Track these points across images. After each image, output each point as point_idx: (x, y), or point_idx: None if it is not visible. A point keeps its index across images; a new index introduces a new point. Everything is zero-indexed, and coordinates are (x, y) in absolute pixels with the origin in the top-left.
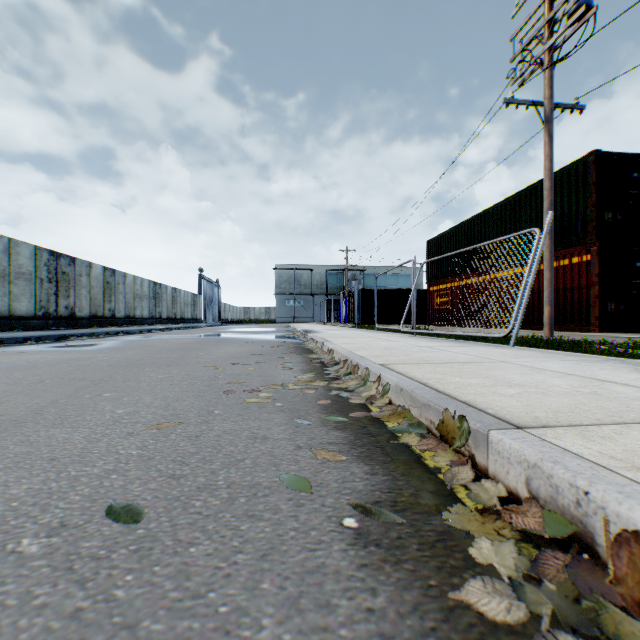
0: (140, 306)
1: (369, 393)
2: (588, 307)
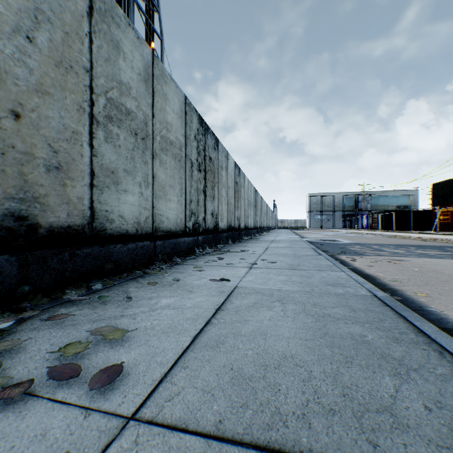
0: (270, 222)
1: (443, 241)
2: None
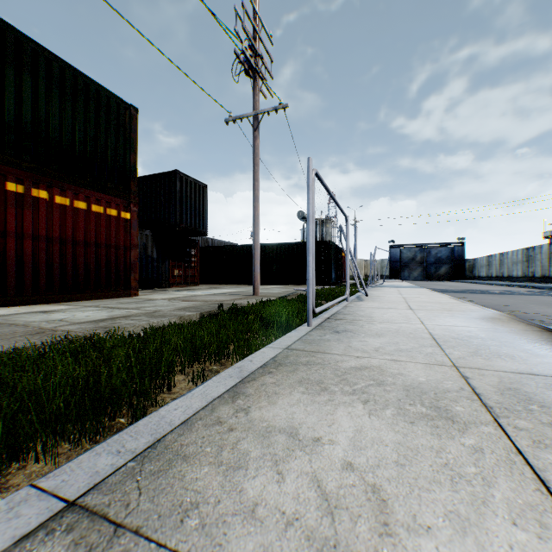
0: None
1: None
2: (128, 269)
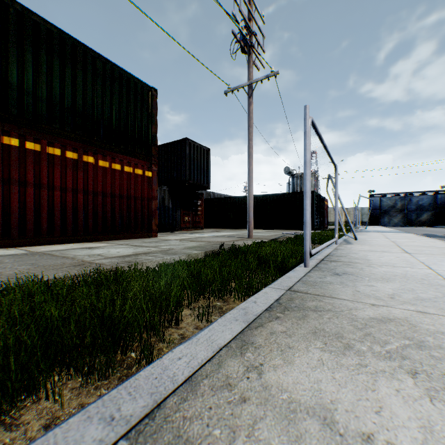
0: None
1: None
2: (150, 216)
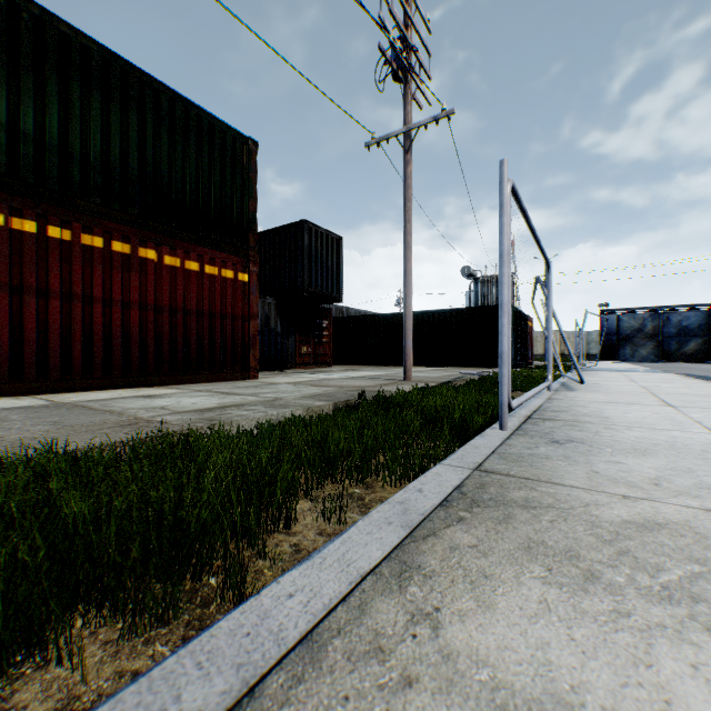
0: None
1: None
2: (246, 345)
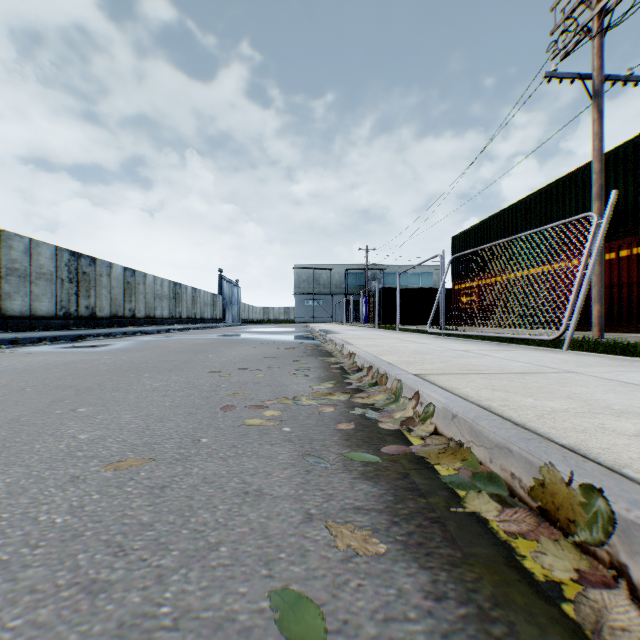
0: (160, 306)
1: (404, 414)
2: (639, 305)
